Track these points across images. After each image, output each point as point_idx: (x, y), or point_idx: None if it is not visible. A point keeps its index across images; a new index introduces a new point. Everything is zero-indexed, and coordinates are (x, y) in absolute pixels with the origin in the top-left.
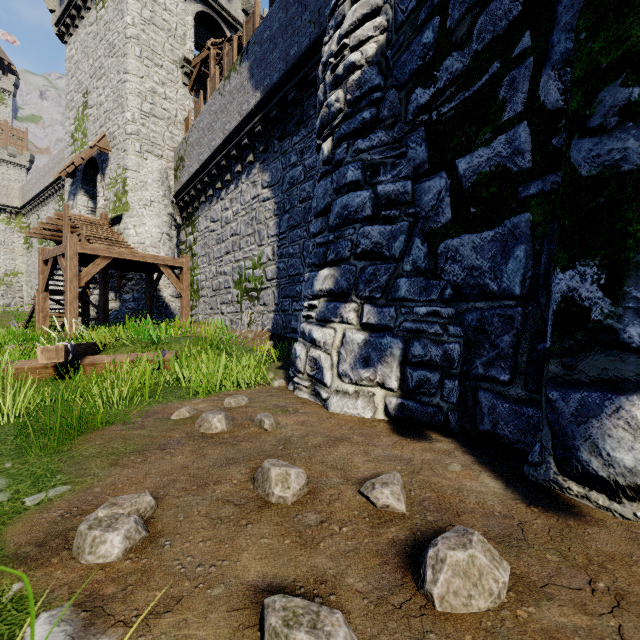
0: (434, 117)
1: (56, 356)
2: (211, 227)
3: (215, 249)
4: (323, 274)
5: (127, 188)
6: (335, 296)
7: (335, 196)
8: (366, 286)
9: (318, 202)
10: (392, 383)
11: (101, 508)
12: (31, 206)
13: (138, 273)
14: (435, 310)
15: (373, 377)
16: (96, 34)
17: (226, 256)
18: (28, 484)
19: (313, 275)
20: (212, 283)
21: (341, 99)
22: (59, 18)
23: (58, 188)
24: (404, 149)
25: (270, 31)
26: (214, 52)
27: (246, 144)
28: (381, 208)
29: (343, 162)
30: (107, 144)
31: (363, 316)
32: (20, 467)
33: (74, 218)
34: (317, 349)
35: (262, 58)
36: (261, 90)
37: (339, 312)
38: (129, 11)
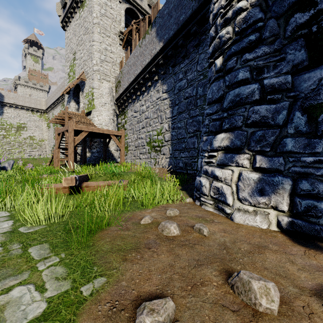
0: (314, 29)
1: (71, 182)
2: (134, 115)
3: (136, 126)
4: (220, 137)
5: (94, 97)
6: (230, 150)
7: (227, 90)
8: (257, 143)
9: (213, 95)
10: (284, 207)
11: (145, 314)
12: (50, 109)
13: (99, 139)
14: (320, 159)
15: (268, 202)
16: (79, 24)
17: (142, 129)
18: (79, 274)
19: (211, 137)
20: (135, 143)
21: (230, 31)
22: (62, 19)
23: (61, 100)
24: (283, 55)
25: (168, 9)
26: (135, 27)
27: (154, 71)
28: (266, 94)
29: (234, 69)
30: (84, 77)
31: (256, 162)
32: (70, 258)
33: (70, 113)
34: (218, 182)
35: (163, 24)
36: (163, 41)
37: (235, 160)
38: (95, 11)
